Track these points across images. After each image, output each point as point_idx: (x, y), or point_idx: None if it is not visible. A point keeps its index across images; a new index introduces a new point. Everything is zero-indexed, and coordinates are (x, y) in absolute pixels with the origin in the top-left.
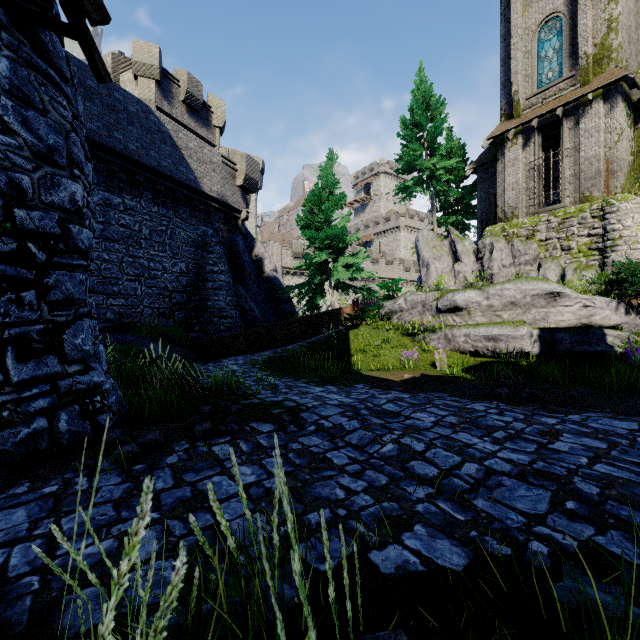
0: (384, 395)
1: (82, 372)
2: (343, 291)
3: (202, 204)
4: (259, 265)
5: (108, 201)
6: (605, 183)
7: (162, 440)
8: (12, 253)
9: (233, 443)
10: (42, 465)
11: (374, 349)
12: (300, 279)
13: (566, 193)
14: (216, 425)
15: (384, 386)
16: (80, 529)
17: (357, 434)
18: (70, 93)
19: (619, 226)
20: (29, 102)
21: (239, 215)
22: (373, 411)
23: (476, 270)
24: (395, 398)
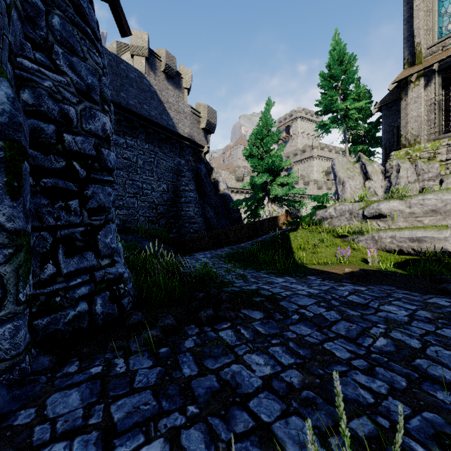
0: (342, 287)
1: (110, 265)
2: (279, 203)
3: (177, 142)
4: (216, 185)
5: (116, 141)
6: None
7: (176, 324)
8: (62, 169)
9: (235, 329)
10: (86, 343)
11: (312, 247)
12: (241, 196)
13: None
14: (214, 310)
15: (333, 278)
16: (129, 421)
17: (342, 325)
18: (100, 48)
19: None
20: (73, 51)
21: (202, 149)
22: (341, 302)
23: (384, 186)
24: (354, 290)
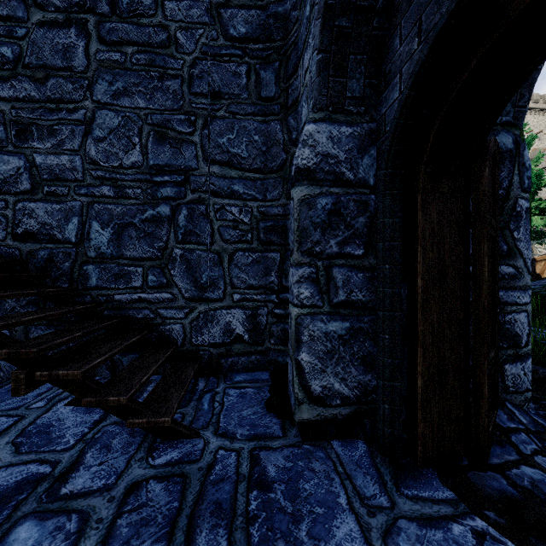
0: None
1: None
2: (533, 240)
3: None
4: None
5: None
6: None
7: None
8: None
9: None
10: None
11: None
12: None
13: None
14: None
15: None
16: None
17: None
18: None
19: None
20: None
21: None
22: None
23: None
24: None
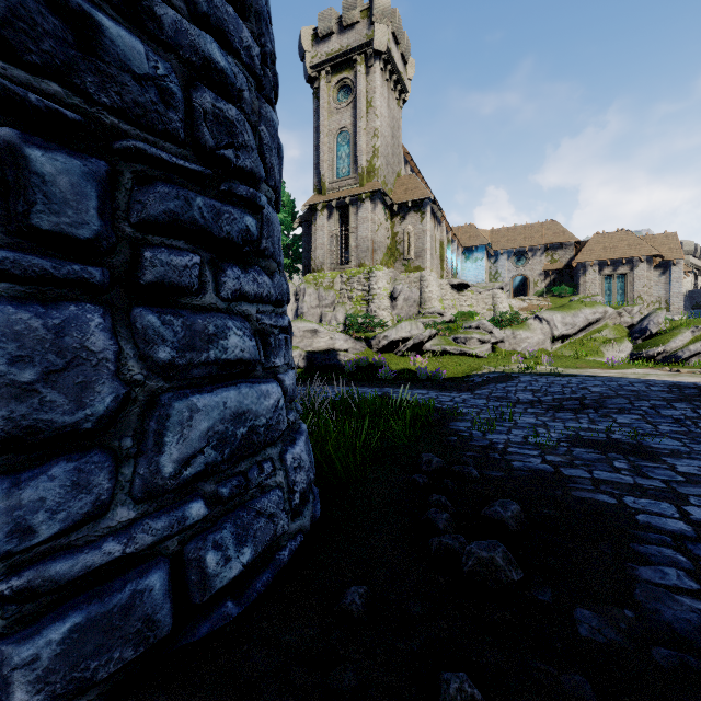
0: None
1: None
2: None
3: None
4: None
5: None
6: (372, 256)
7: None
8: None
9: None
10: None
11: None
12: None
13: (352, 258)
14: None
15: None
16: None
17: None
18: None
19: (376, 287)
20: None
21: None
22: None
23: (295, 308)
24: None
